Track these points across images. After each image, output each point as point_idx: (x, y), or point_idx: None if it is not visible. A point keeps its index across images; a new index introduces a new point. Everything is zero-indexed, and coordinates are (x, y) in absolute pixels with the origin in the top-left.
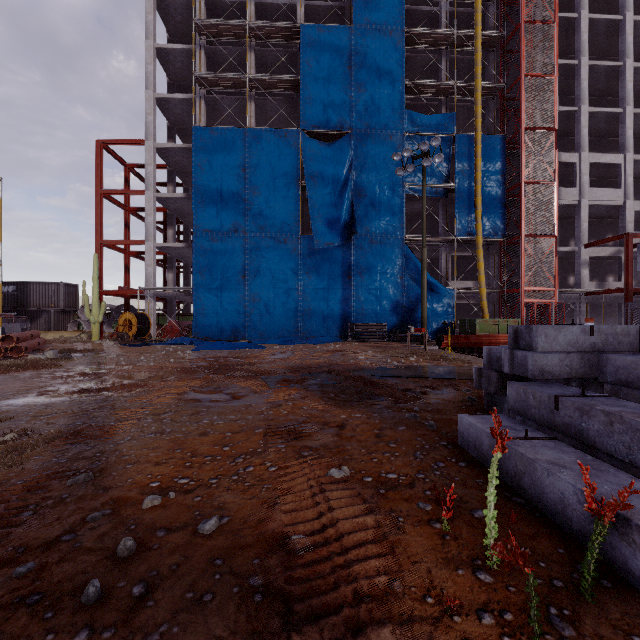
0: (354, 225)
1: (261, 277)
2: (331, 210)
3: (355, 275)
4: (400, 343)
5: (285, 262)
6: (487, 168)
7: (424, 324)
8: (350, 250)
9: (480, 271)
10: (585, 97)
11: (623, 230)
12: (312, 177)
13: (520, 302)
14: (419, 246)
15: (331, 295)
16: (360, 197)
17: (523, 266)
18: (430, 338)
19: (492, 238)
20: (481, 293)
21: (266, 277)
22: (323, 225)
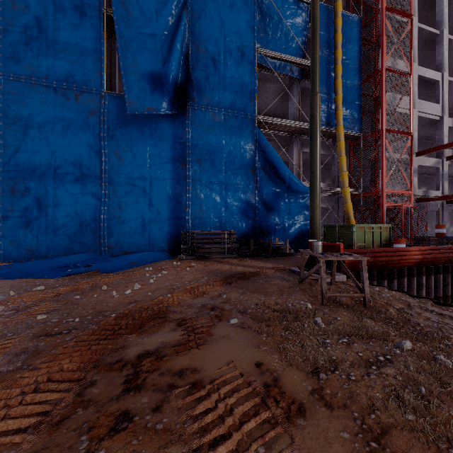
0: (190, 86)
1: (29, 152)
2: (155, 60)
3: (191, 162)
4: (259, 261)
5: (76, 131)
6: (345, 50)
7: (317, 233)
8: (184, 125)
9: (343, 167)
10: (416, 10)
11: (440, 143)
12: (123, 2)
13: (381, 205)
14: (268, 137)
15: (155, 189)
16: (198, 52)
17: (384, 164)
18: (291, 250)
19: (348, 133)
20: (345, 193)
21: (39, 153)
22: (141, 80)
